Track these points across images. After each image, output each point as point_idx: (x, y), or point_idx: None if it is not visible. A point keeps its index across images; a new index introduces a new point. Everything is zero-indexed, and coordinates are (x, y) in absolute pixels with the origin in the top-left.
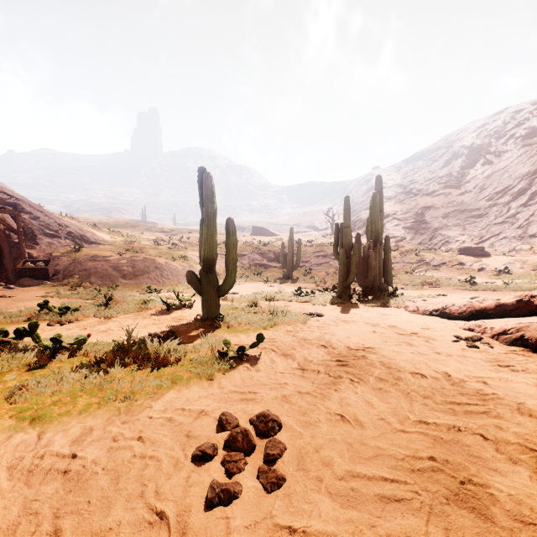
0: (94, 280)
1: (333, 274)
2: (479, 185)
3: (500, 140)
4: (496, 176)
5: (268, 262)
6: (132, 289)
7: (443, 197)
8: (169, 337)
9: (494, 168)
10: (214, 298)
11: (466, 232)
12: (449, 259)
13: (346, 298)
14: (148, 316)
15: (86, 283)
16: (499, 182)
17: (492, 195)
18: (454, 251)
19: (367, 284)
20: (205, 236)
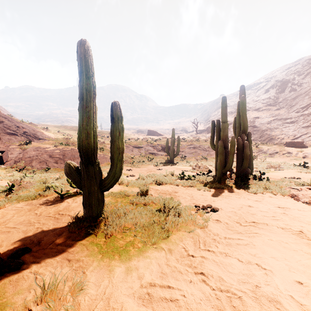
0: (34, 164)
1: (200, 160)
2: (289, 103)
3: (300, 76)
4: (300, 98)
5: (157, 151)
6: (60, 170)
7: (266, 111)
8: (3, 271)
9: (298, 93)
10: (96, 193)
11: (283, 132)
12: (279, 150)
13: (224, 182)
14: (35, 207)
15: (28, 166)
16: (303, 101)
17: (299, 109)
18: (279, 144)
19: (243, 170)
20: (79, 119)
